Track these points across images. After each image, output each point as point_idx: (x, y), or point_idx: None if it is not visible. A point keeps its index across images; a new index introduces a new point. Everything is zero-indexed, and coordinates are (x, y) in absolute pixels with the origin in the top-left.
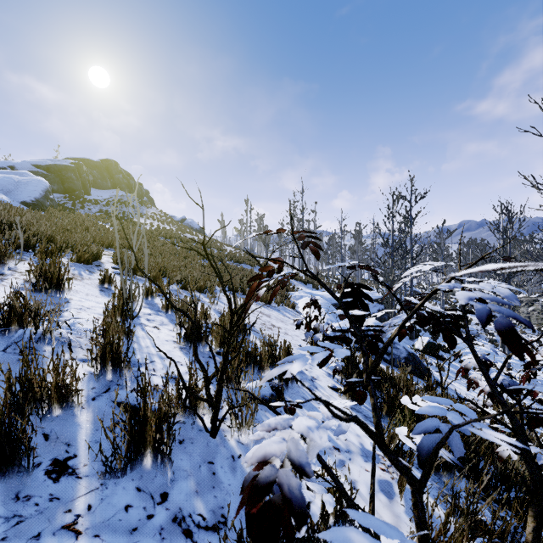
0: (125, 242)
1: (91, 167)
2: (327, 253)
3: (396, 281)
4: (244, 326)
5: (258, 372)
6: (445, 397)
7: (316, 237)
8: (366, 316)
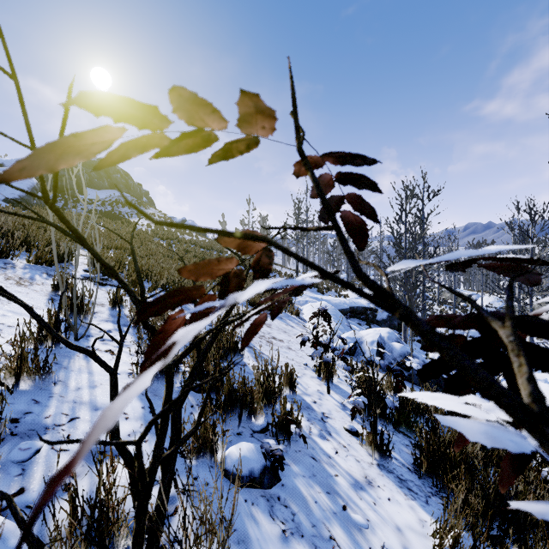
0: (113, 242)
1: (87, 166)
2: (332, 255)
3: (418, 286)
4: (236, 344)
5: (248, 419)
6: None
7: (366, 182)
8: (375, 322)
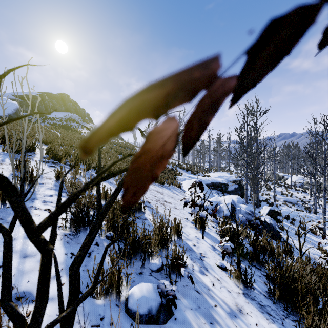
0: (65, 142)
1: (51, 98)
2: (199, 152)
3: (259, 167)
4: (140, 205)
5: (147, 260)
6: (307, 263)
7: None
8: (227, 192)
